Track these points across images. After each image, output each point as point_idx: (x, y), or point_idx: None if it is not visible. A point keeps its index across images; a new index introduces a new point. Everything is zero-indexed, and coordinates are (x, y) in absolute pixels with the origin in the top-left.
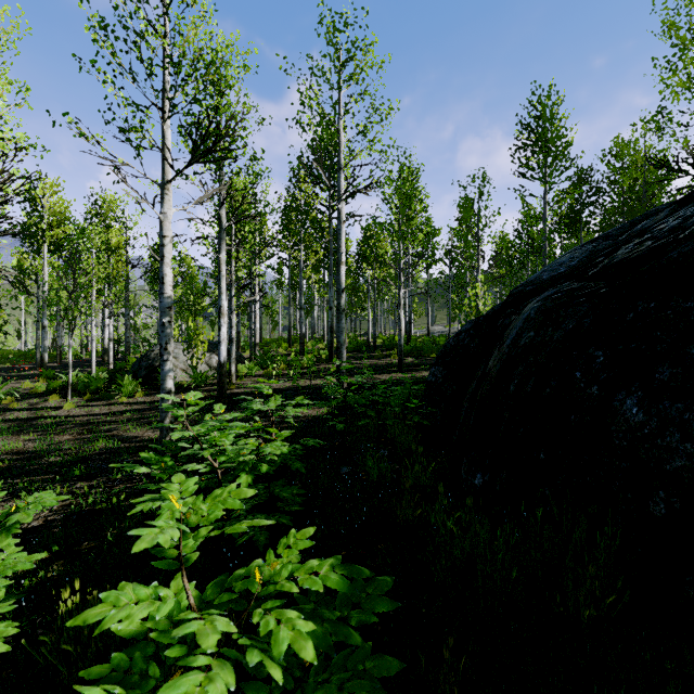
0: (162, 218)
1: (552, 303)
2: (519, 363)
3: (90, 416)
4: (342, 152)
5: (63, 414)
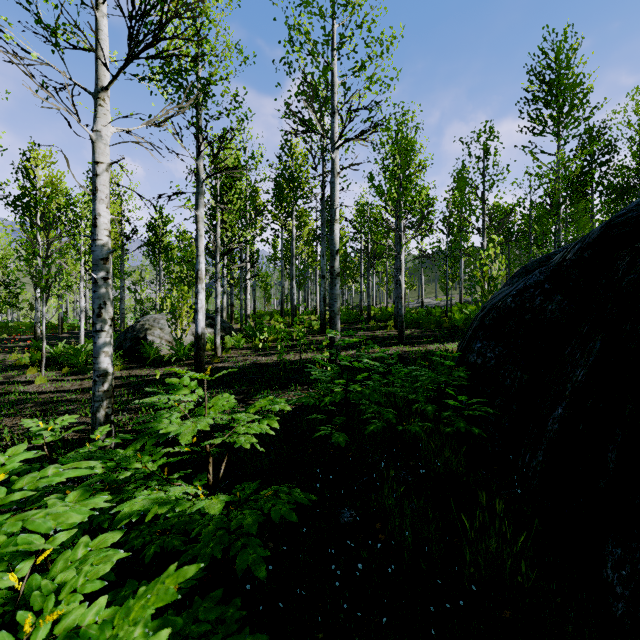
0: (93, 137)
1: None
2: None
3: (57, 393)
4: (335, 94)
5: (31, 390)
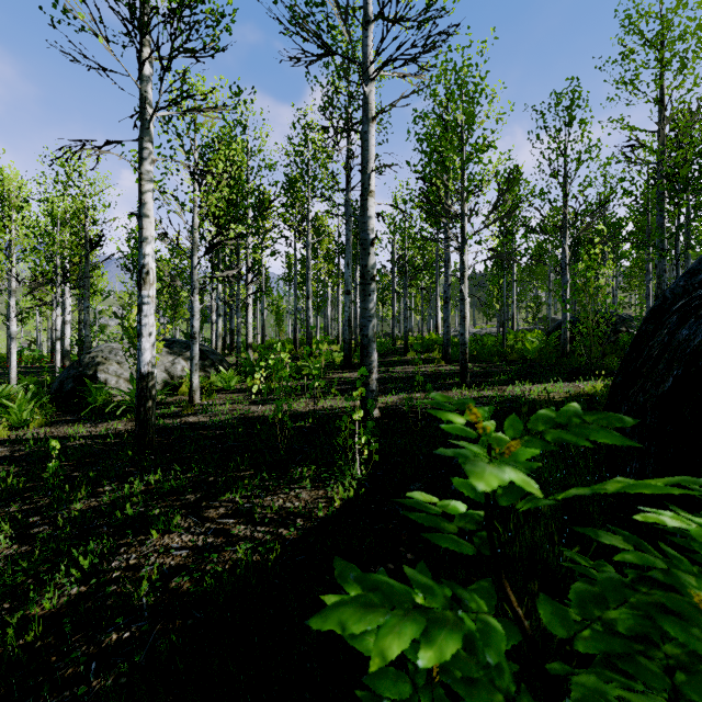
0: None
1: None
2: None
3: None
4: None
5: None
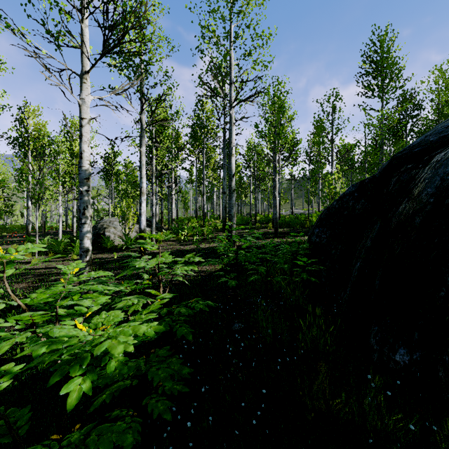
0: (80, 103)
1: None
2: None
3: (47, 269)
4: (232, 71)
5: (29, 267)
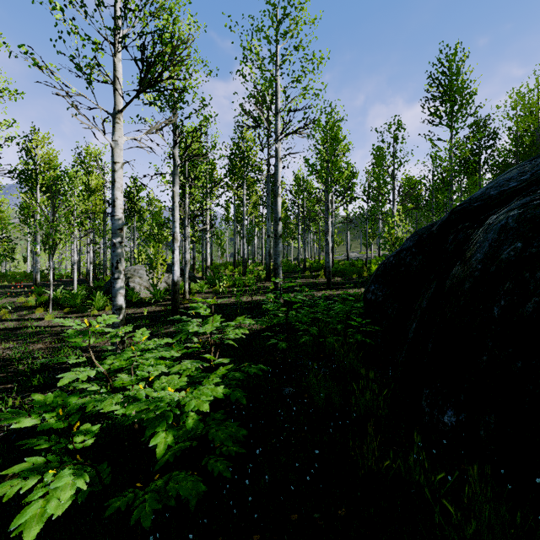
0: (113, 145)
1: (538, 209)
2: (506, 280)
3: (65, 327)
4: (278, 99)
5: (43, 325)
